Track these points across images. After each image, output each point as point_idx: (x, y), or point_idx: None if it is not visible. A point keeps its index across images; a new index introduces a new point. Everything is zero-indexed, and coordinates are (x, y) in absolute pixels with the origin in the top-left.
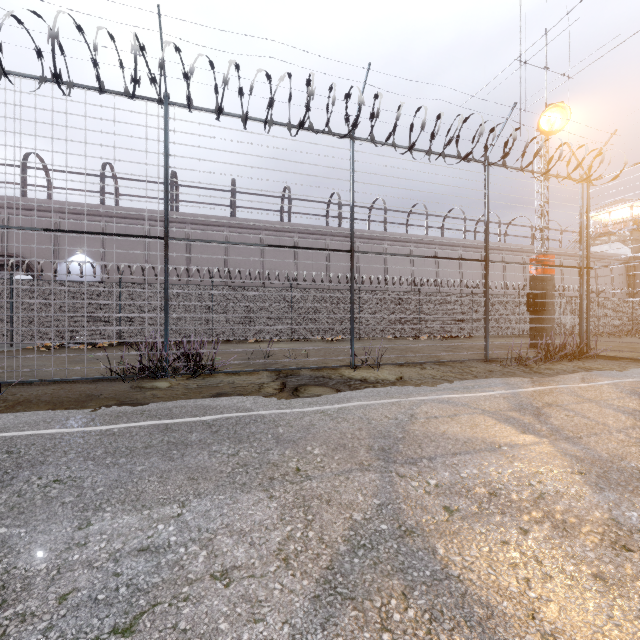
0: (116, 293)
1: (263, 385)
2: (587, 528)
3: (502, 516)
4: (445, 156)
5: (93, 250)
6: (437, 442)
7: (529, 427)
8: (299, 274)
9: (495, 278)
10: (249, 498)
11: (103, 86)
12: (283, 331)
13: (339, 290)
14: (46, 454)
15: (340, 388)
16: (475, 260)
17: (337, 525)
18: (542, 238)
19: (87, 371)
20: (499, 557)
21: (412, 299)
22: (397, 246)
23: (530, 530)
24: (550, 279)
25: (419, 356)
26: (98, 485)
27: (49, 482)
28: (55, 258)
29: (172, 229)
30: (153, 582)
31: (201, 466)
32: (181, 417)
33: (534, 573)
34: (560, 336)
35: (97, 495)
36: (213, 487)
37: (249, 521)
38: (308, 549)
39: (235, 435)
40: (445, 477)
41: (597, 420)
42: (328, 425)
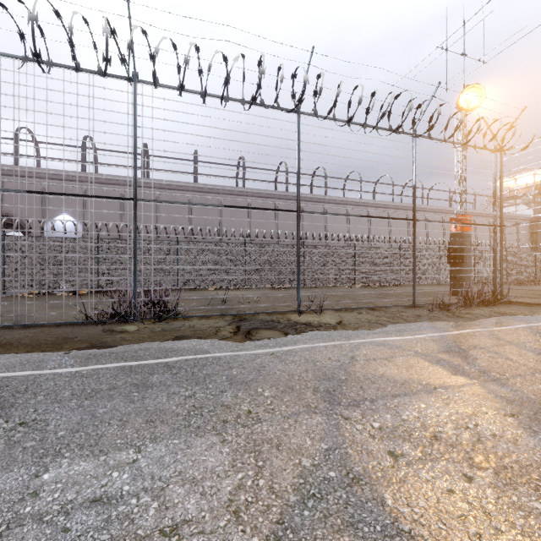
0: (94, 248)
1: (220, 329)
2: (529, 475)
3: (445, 462)
4: (378, 129)
5: (70, 210)
6: (377, 384)
7: (459, 369)
8: (252, 231)
9: (419, 235)
10: (202, 442)
11: (79, 65)
12: (238, 280)
13: (286, 245)
14: (17, 396)
15: (288, 331)
16: (404, 219)
17: (287, 472)
18: (461, 200)
19: (66, 316)
20: (447, 508)
21: (348, 253)
22: (337, 207)
23: (474, 477)
24: (467, 236)
25: (355, 302)
26: (60, 428)
27: (15, 425)
28: (43, 218)
29: (140, 191)
30: (101, 540)
31: (159, 408)
32: (145, 359)
33: (484, 527)
34: (477, 285)
35: (58, 439)
36: (169, 431)
37: (201, 468)
38: (258, 500)
39: (193, 377)
40: (387, 420)
41: (519, 362)
42: (277, 367)
